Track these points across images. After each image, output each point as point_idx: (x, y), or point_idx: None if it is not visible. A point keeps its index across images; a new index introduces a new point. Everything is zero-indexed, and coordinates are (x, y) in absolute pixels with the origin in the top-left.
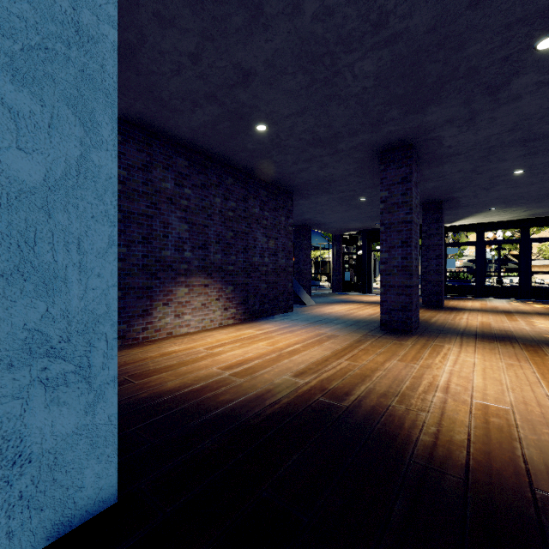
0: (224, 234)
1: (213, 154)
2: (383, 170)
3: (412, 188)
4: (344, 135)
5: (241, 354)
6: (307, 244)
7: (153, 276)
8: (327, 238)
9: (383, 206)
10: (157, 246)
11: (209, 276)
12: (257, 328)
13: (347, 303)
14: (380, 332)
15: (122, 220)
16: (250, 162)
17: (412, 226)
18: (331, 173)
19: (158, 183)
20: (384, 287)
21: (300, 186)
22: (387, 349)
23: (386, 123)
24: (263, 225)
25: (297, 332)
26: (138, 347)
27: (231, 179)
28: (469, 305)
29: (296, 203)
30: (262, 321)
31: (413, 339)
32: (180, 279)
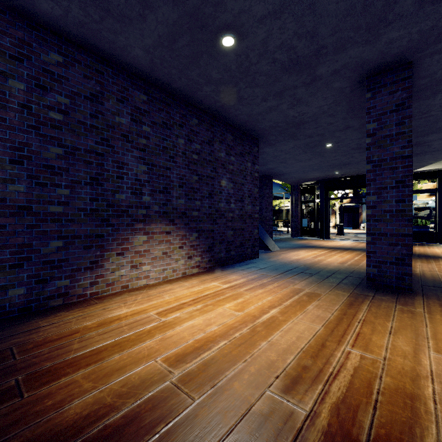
0: (188, 178)
1: (175, 90)
2: (370, 98)
3: (411, 115)
4: (328, 50)
5: (201, 327)
6: (269, 193)
7: (105, 223)
8: (286, 188)
9: (371, 140)
10: (109, 188)
11: (171, 222)
12: (223, 280)
13: (310, 248)
14: (368, 289)
15: (63, 157)
16: (216, 100)
17: (411, 161)
18: (302, 112)
19: (110, 116)
20: (372, 236)
21: (267, 131)
22: (399, 322)
23: (389, 24)
24: (229, 170)
25: (268, 287)
26: (79, 309)
27: (195, 120)
28: (439, 252)
29: (261, 152)
30: (229, 269)
31: (419, 302)
32: (137, 225)
